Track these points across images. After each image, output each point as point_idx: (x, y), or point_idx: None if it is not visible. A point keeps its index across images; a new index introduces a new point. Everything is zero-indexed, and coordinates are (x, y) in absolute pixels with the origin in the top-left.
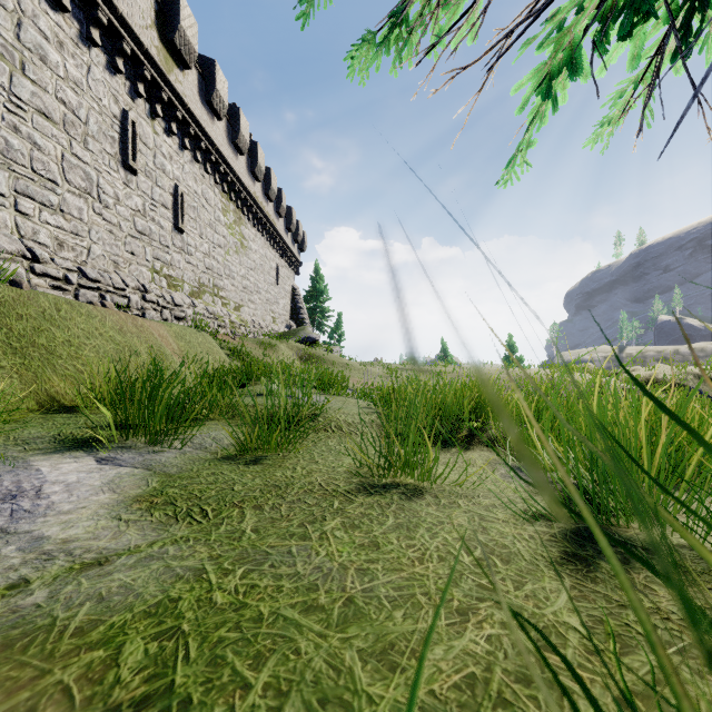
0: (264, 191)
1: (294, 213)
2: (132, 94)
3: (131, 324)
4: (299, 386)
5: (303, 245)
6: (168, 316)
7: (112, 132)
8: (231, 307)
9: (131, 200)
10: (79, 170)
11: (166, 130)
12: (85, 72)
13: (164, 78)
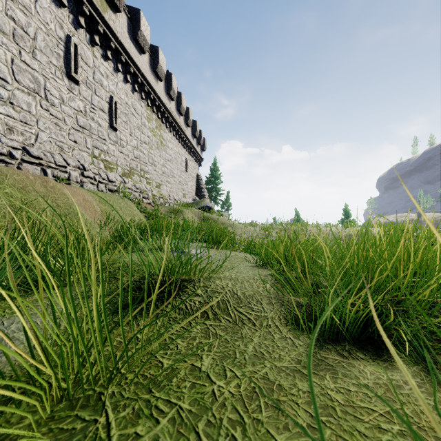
0: (177, 108)
1: (197, 124)
2: (75, 24)
3: (40, 185)
4: (195, 241)
5: (204, 147)
6: (103, 188)
7: (58, 50)
8: (154, 185)
9: (74, 103)
10: (28, 74)
11: (103, 56)
12: (33, 0)
13: (99, 15)
